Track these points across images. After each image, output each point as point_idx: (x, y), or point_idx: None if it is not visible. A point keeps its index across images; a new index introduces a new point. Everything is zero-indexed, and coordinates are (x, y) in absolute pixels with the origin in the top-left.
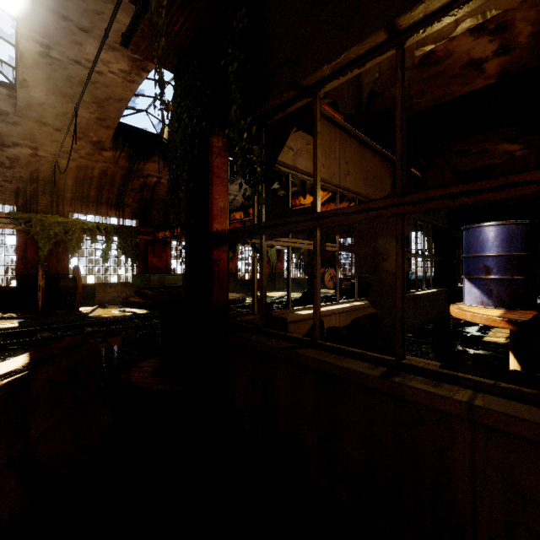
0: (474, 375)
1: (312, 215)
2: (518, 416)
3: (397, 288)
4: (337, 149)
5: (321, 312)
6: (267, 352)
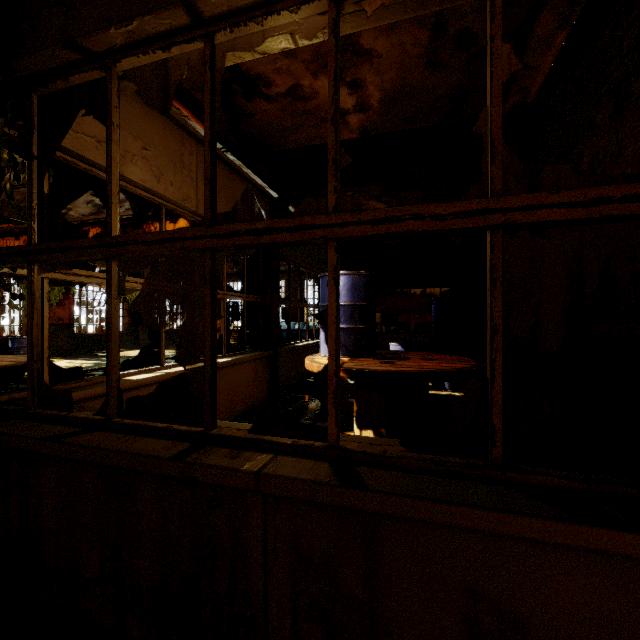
0: (280, 436)
1: (104, 240)
2: (297, 477)
3: (206, 341)
4: (194, 167)
5: (166, 375)
6: (21, 448)
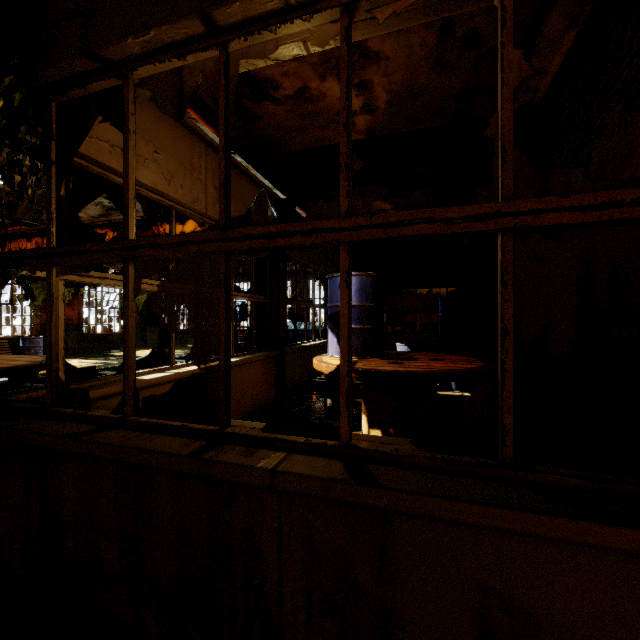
0: (292, 435)
1: (121, 243)
2: (311, 474)
3: (221, 342)
4: (203, 169)
5: (176, 375)
6: (42, 445)
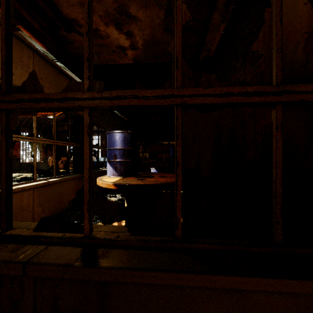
0: (54, 232)
1: None
2: (53, 262)
3: (2, 172)
4: (31, 66)
5: None
6: None
